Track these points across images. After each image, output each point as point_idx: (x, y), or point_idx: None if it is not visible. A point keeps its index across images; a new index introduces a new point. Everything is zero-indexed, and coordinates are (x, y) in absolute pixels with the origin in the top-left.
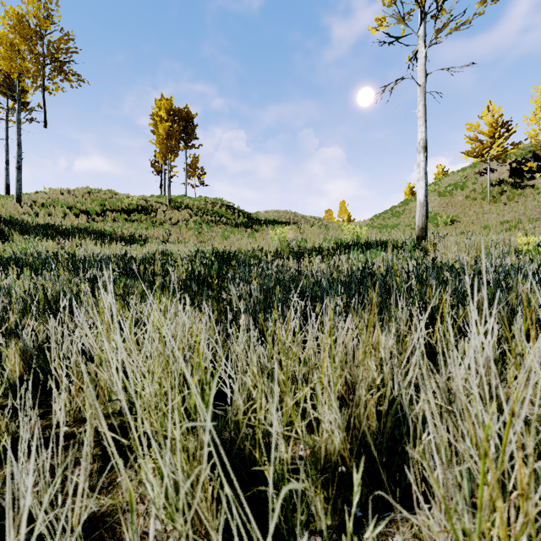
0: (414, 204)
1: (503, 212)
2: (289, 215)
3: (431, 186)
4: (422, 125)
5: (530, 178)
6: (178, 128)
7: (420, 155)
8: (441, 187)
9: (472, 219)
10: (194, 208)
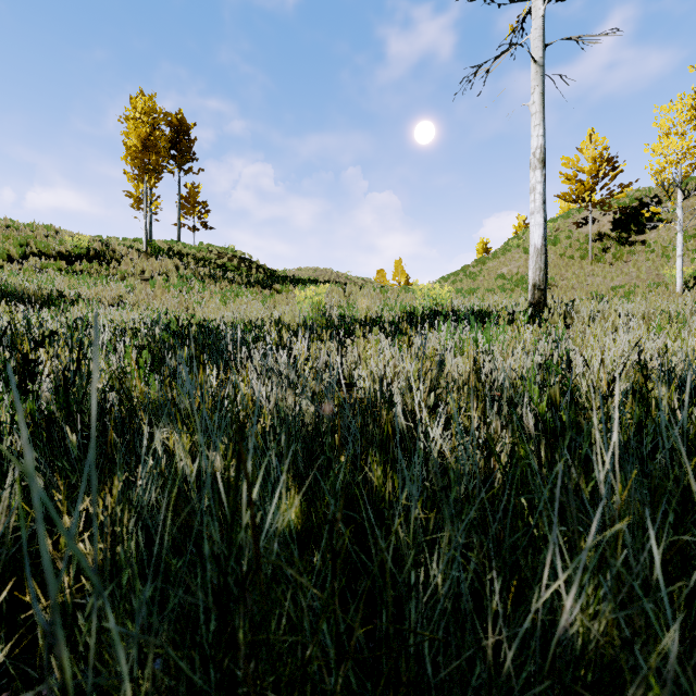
0: (493, 264)
1: (611, 275)
2: (329, 275)
3: (513, 241)
4: (538, 125)
5: (639, 232)
6: (163, 137)
7: (536, 173)
8: (527, 242)
9: (572, 283)
10: (189, 258)
